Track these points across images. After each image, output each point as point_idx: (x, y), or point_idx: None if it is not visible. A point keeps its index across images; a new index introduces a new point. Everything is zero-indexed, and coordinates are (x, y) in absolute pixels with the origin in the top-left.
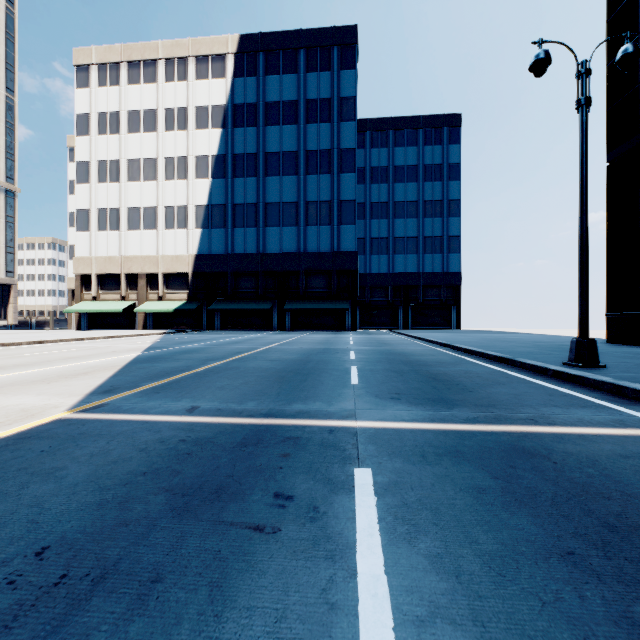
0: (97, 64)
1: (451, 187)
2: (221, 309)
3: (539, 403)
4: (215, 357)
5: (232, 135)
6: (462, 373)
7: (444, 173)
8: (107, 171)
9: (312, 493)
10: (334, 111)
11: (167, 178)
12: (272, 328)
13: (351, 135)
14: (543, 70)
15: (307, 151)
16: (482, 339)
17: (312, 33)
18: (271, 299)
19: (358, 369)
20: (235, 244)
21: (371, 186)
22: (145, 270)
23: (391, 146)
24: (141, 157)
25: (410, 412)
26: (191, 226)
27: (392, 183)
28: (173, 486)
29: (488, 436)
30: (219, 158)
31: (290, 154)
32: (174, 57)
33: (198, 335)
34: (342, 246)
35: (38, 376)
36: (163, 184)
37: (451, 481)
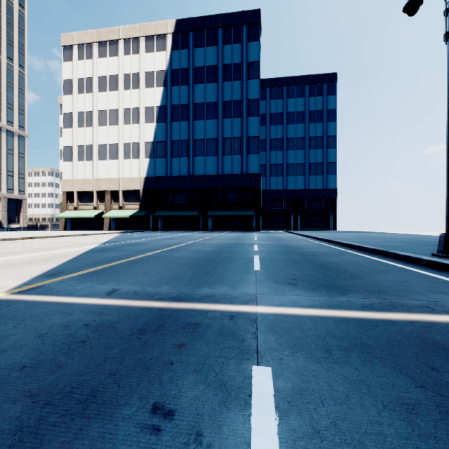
0: (77, 44)
1: (329, 126)
2: (162, 215)
3: (426, 290)
4: (151, 249)
5: (170, 91)
6: (346, 262)
7: (324, 116)
8: (84, 119)
9: (198, 406)
10: (243, 72)
11: (125, 123)
12: (199, 229)
13: (256, 89)
14: (416, 9)
15: (224, 101)
16: (356, 236)
17: (227, 16)
18: (198, 208)
19: (260, 258)
20: (173, 169)
21: (270, 127)
22: (110, 188)
23: (285, 98)
24: (107, 109)
25: (307, 297)
26: (142, 157)
27: (286, 124)
28: (42, 388)
29: (391, 326)
30: (161, 108)
31: (212, 104)
32: (130, 37)
33: (145, 234)
34: (249, 170)
35: (8, 262)
36: (122, 127)
37: (368, 390)
